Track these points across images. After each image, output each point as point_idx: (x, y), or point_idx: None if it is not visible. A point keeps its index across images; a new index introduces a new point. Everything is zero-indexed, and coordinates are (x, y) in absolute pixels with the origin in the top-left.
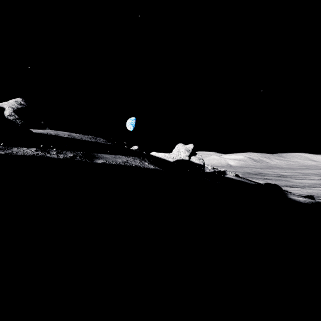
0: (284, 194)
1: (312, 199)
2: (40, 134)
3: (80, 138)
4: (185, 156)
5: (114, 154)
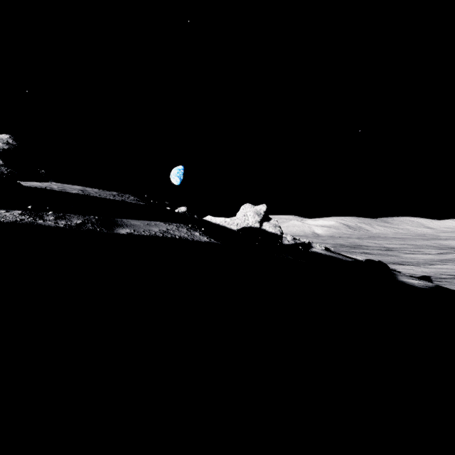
0: (392, 276)
1: (429, 281)
2: (34, 188)
3: (98, 195)
4: (255, 222)
5: (148, 220)
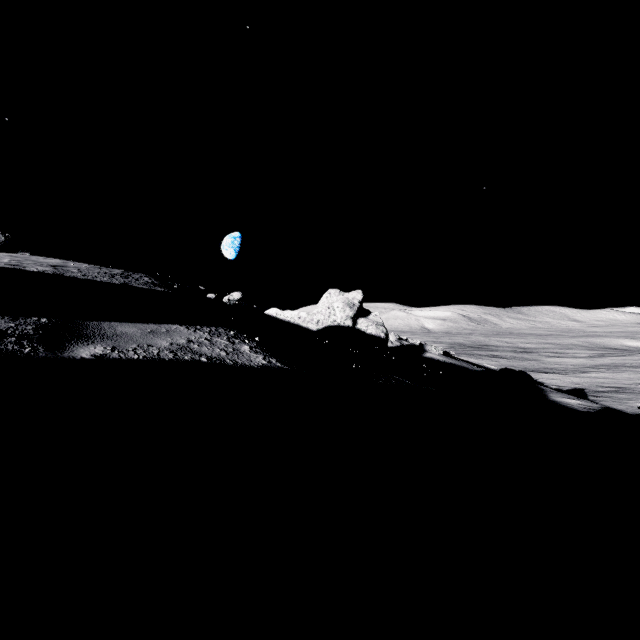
0: (541, 393)
1: (583, 396)
2: None
3: (81, 274)
4: (346, 318)
5: (157, 322)
